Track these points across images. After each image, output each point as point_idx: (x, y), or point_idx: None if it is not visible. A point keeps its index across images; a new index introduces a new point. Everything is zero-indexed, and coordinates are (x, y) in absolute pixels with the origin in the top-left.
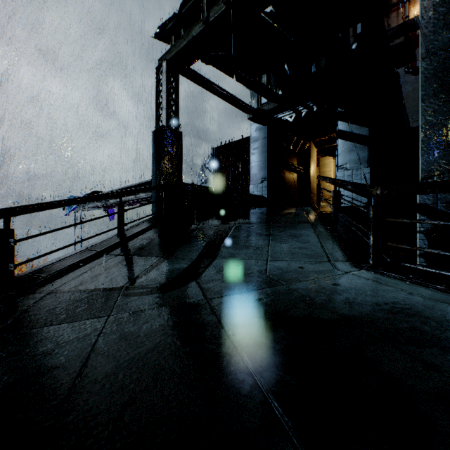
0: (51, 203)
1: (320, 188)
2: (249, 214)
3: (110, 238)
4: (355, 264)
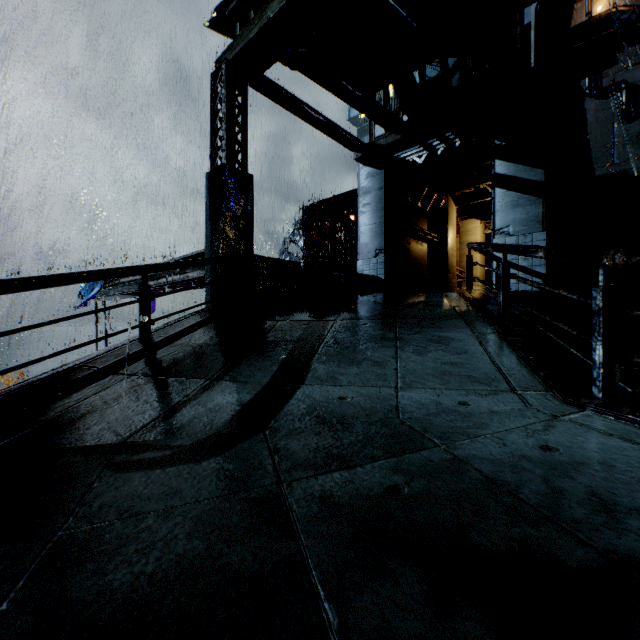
0: (1, 283)
1: (472, 262)
2: (359, 303)
3: (126, 343)
4: (567, 398)
